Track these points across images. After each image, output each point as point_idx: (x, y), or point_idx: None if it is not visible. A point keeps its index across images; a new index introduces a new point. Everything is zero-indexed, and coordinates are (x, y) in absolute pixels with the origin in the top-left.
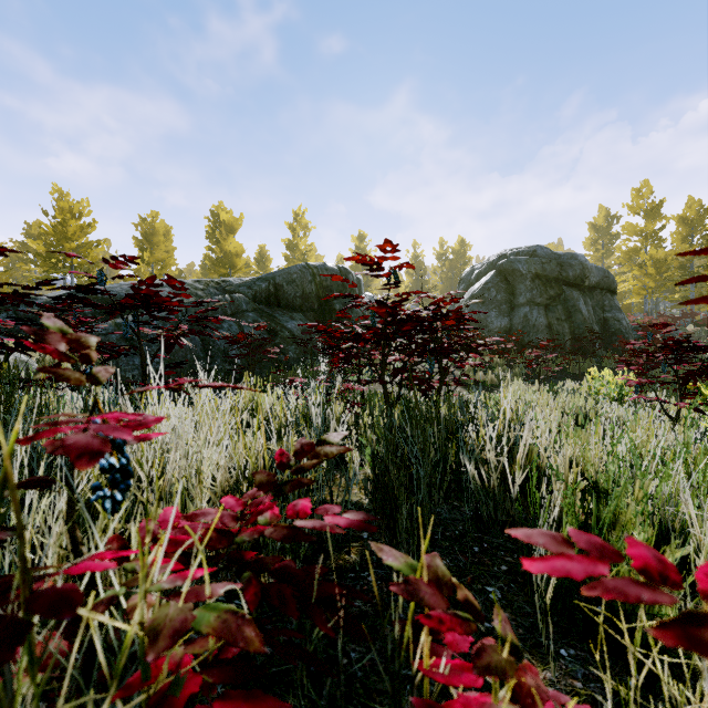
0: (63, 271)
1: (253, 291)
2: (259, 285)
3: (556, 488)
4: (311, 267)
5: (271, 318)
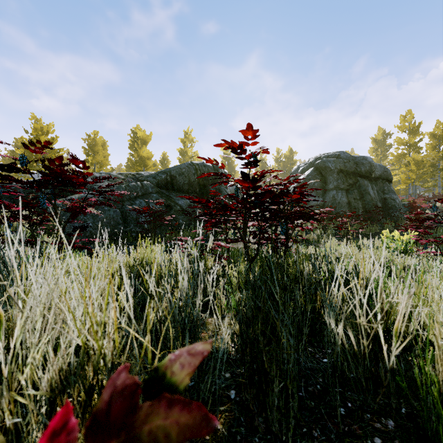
0: (36, 168)
1: (157, 180)
2: (160, 176)
3: (441, 363)
4: (194, 164)
5: (168, 197)
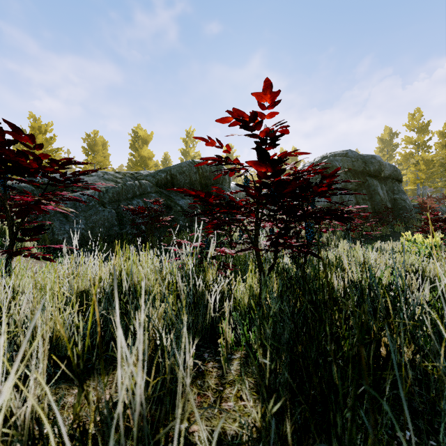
0: None
1: (156, 179)
2: (160, 175)
3: None
4: (196, 162)
5: (168, 197)
